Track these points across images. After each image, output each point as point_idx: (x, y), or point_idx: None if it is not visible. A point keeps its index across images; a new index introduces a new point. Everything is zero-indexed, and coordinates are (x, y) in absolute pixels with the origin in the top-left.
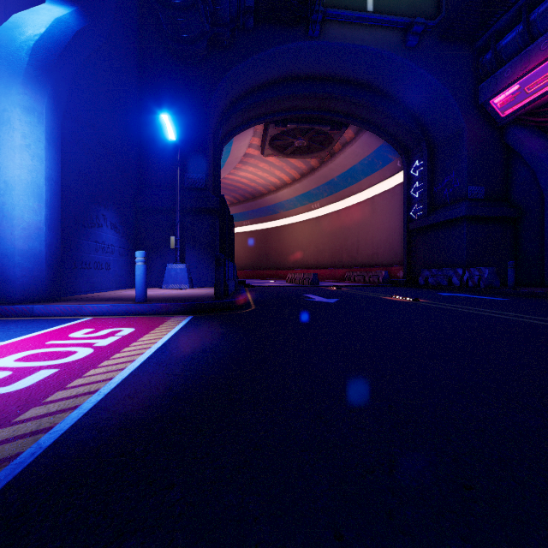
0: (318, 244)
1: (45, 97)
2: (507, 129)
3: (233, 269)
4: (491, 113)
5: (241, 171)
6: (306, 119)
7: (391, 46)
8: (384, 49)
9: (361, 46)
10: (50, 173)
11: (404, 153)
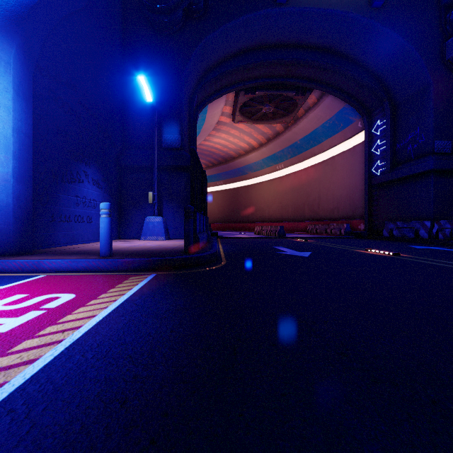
0: (282, 200)
1: (13, 47)
2: None
3: (205, 222)
4: None
5: (214, 138)
6: (273, 86)
7: (357, 8)
8: (349, 11)
9: (328, 10)
10: (19, 125)
11: (365, 114)
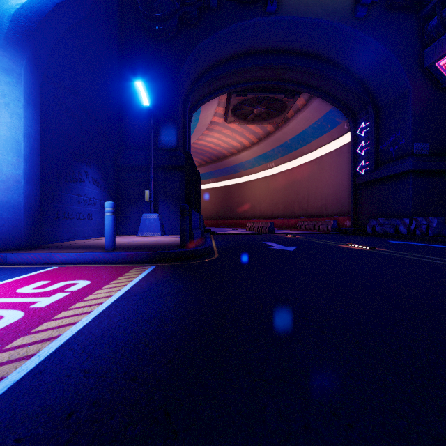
0: (273, 198)
1: (24, 59)
2: None
3: (199, 219)
4: (436, 75)
5: (208, 137)
6: (264, 89)
7: (342, 18)
8: (335, 20)
9: (314, 19)
10: (29, 130)
11: (351, 116)
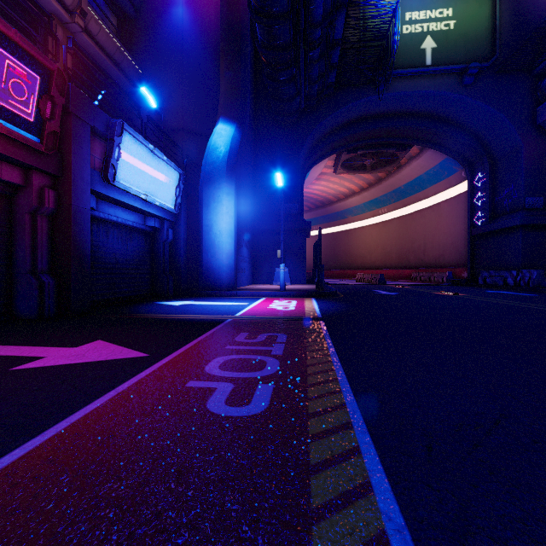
0: (385, 246)
1: (233, 185)
2: None
3: None
4: None
5: (314, 185)
6: (374, 145)
7: (449, 87)
8: (442, 90)
9: (421, 91)
10: (235, 223)
11: (467, 166)
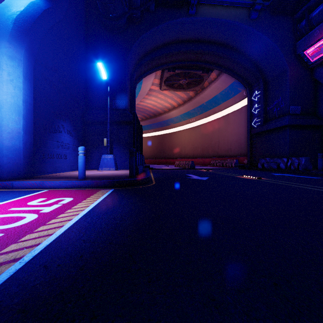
0: (194, 143)
1: (23, 49)
2: (315, 69)
3: (142, 158)
4: (305, 59)
5: (147, 100)
6: (187, 67)
7: (241, 19)
8: (236, 21)
9: (222, 19)
10: (26, 98)
11: (248, 86)
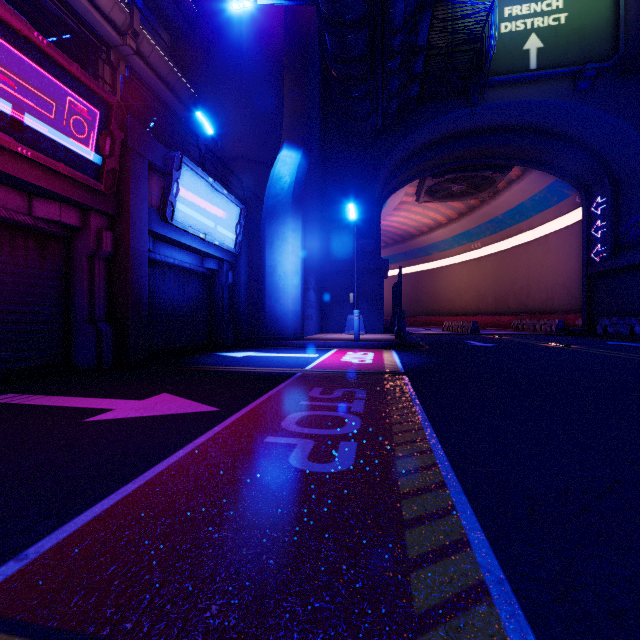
0: (478, 288)
1: (300, 220)
2: None
3: None
4: None
5: (392, 217)
6: (466, 167)
7: (559, 94)
8: (550, 99)
9: (524, 101)
10: (301, 264)
11: (583, 189)
